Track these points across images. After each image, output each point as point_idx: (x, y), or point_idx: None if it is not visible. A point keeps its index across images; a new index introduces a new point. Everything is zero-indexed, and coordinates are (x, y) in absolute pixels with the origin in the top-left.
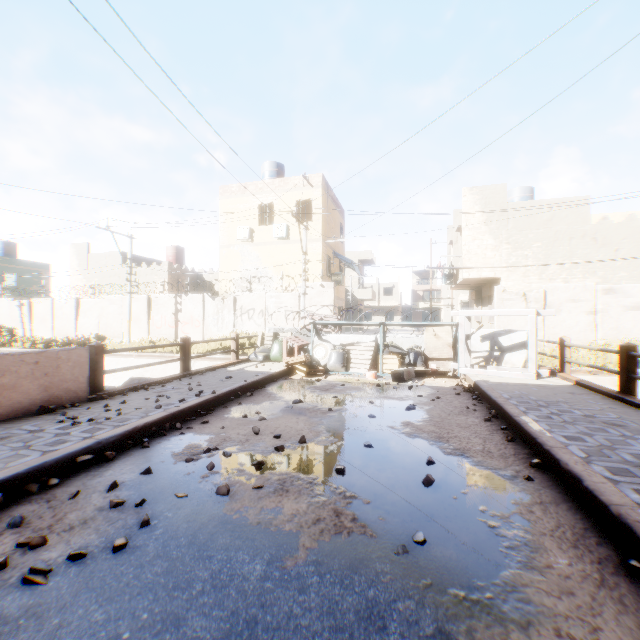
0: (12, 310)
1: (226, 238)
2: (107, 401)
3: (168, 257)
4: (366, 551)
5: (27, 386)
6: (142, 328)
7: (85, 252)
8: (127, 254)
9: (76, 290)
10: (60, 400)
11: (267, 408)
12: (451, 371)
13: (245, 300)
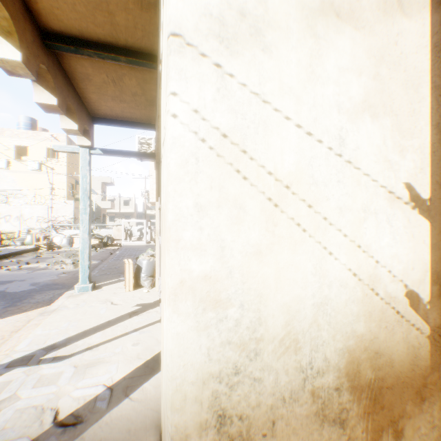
0: None
1: None
2: None
3: None
4: (49, 270)
5: None
6: None
7: None
8: None
9: None
10: None
11: (24, 259)
12: (119, 243)
13: (3, 209)
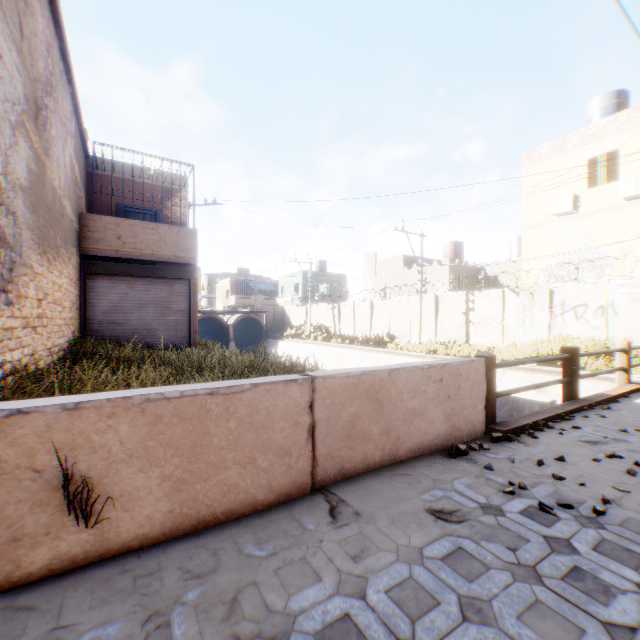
0: (327, 312)
1: (530, 216)
2: (519, 447)
3: (445, 254)
4: None
5: (431, 412)
6: (429, 328)
7: (373, 260)
8: (407, 256)
9: (366, 294)
10: (458, 434)
11: None
12: None
13: (567, 293)
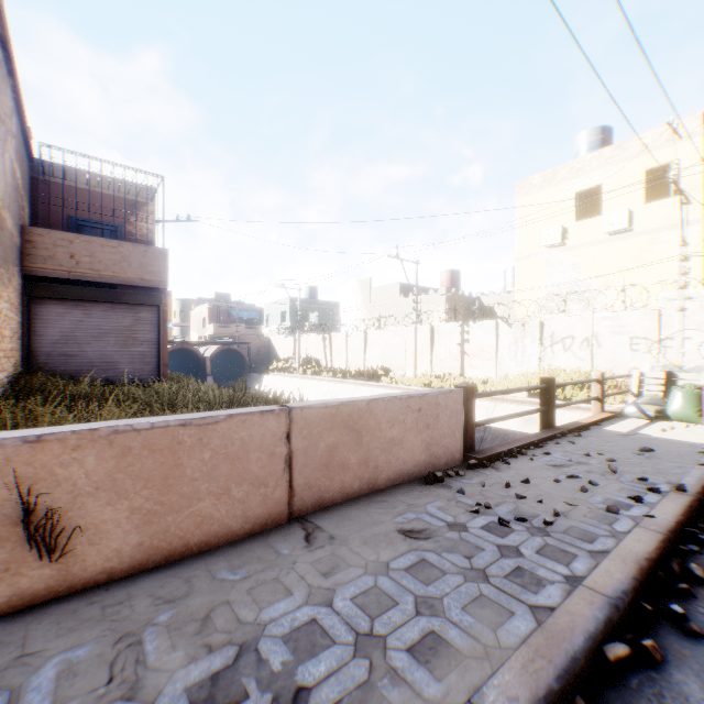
0: (317, 343)
1: (523, 247)
2: (493, 472)
3: (442, 283)
4: None
5: (410, 441)
6: (424, 361)
7: (367, 287)
8: (403, 284)
9: (360, 324)
10: (437, 462)
11: None
12: None
13: (556, 325)
